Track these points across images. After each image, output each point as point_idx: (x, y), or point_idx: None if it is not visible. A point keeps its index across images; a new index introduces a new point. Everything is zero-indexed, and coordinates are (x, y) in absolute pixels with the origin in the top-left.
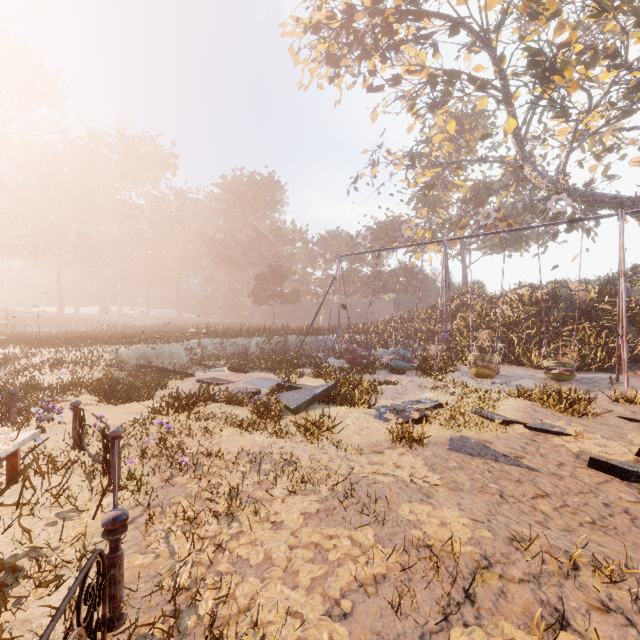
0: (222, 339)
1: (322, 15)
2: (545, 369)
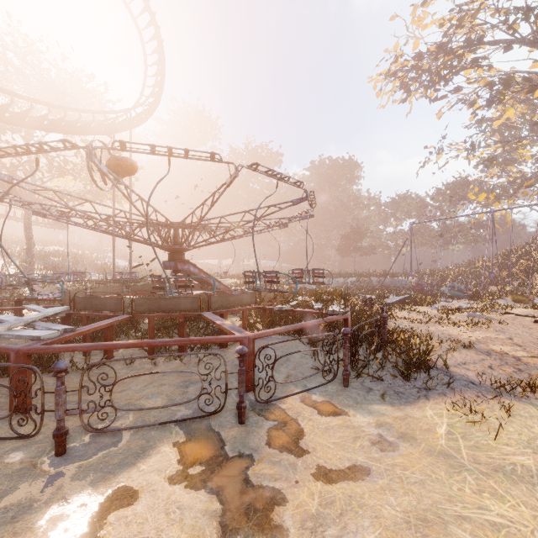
0: (329, 278)
1: (397, 64)
2: None
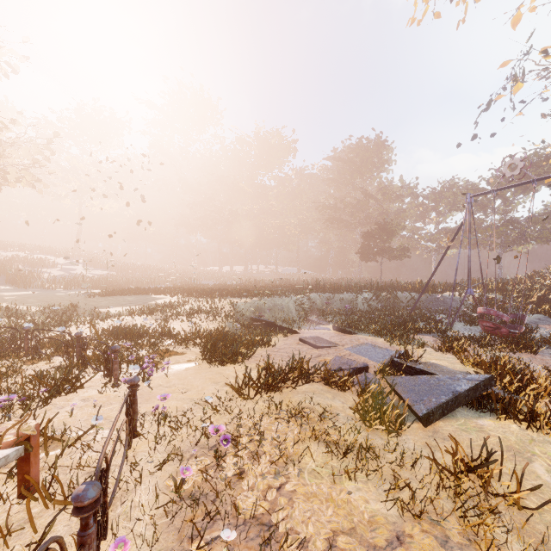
0: (329, 294)
1: None
2: None
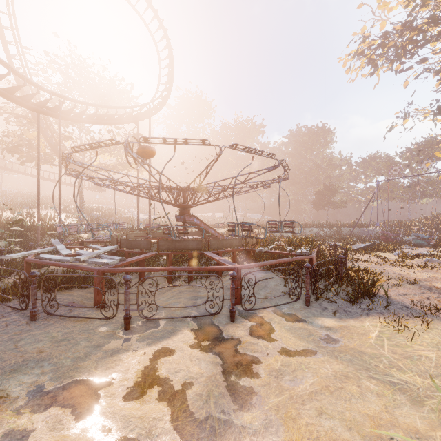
0: (304, 228)
1: (365, 43)
2: None
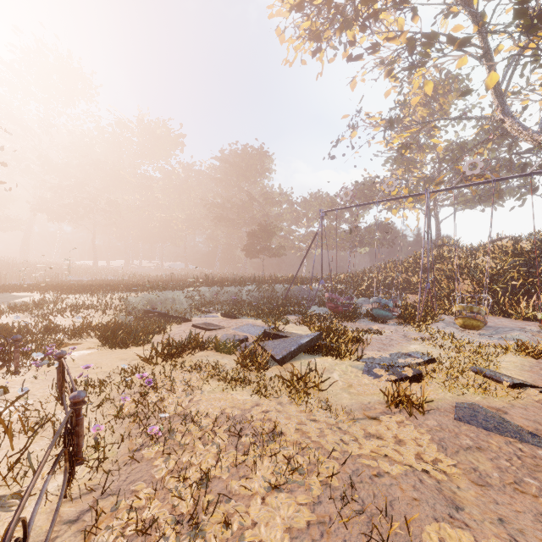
0: (218, 287)
1: None
2: (535, 321)
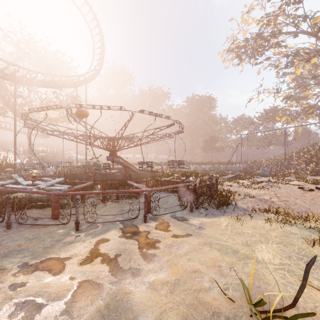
0: (196, 165)
1: (234, 44)
2: None
